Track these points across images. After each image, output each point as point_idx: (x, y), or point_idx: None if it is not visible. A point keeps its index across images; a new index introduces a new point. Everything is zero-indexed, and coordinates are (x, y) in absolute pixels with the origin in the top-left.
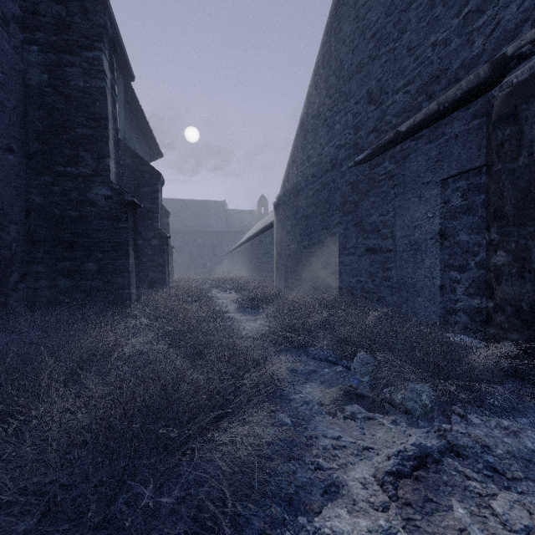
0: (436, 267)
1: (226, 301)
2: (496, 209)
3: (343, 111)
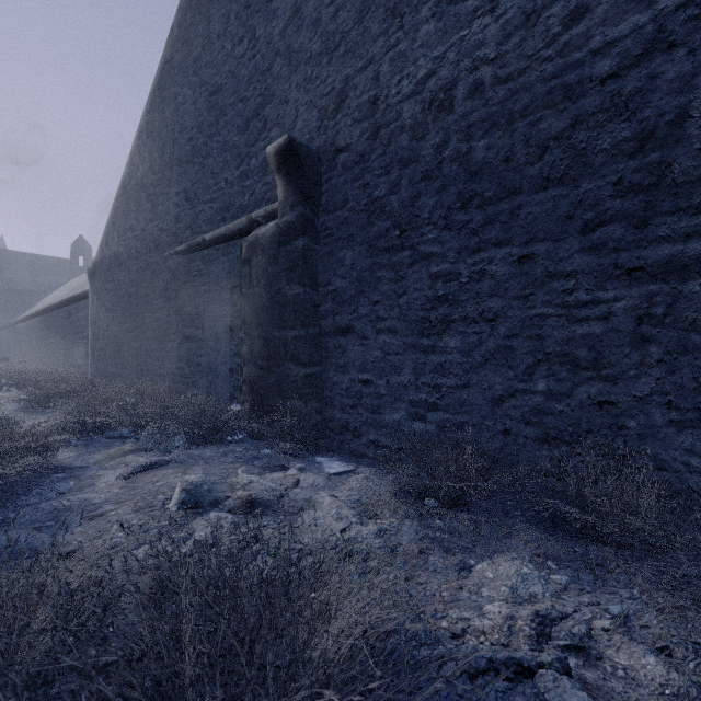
0: (228, 354)
1: (1, 401)
2: (244, 318)
3: (165, 195)
